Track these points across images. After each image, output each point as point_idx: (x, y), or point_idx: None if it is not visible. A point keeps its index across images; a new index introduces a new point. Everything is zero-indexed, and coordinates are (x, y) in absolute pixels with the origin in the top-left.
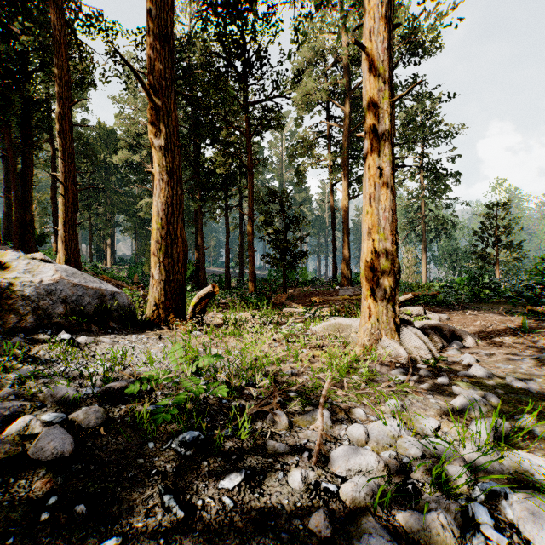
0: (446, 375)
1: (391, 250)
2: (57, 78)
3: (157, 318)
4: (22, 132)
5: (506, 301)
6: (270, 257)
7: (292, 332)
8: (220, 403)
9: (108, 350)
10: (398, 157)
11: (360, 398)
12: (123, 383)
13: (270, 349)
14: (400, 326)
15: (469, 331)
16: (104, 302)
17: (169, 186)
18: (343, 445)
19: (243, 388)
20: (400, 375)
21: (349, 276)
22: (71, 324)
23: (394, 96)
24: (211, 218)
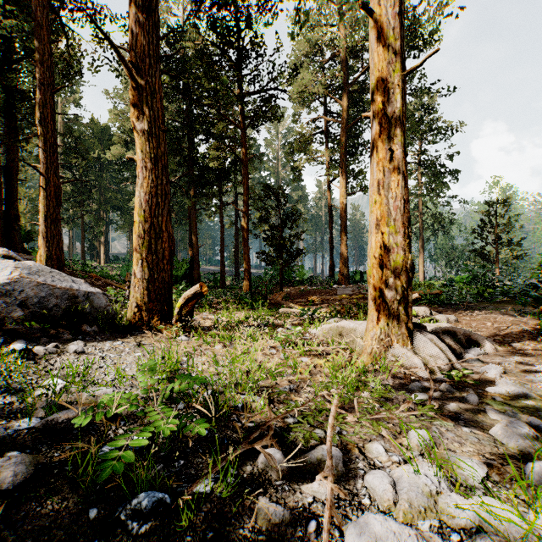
0: (473, 392)
1: (403, 245)
2: (37, 63)
3: (139, 321)
4: (7, 124)
5: (510, 300)
6: (266, 255)
7: (290, 337)
8: (200, 435)
9: (71, 362)
10: None
11: (377, 428)
12: (71, 414)
13: (264, 360)
14: (413, 331)
15: (483, 334)
16: (75, 304)
17: (153, 175)
18: (365, 514)
19: (230, 412)
20: (420, 393)
21: (347, 274)
22: (30, 331)
23: (406, 70)
24: (206, 215)
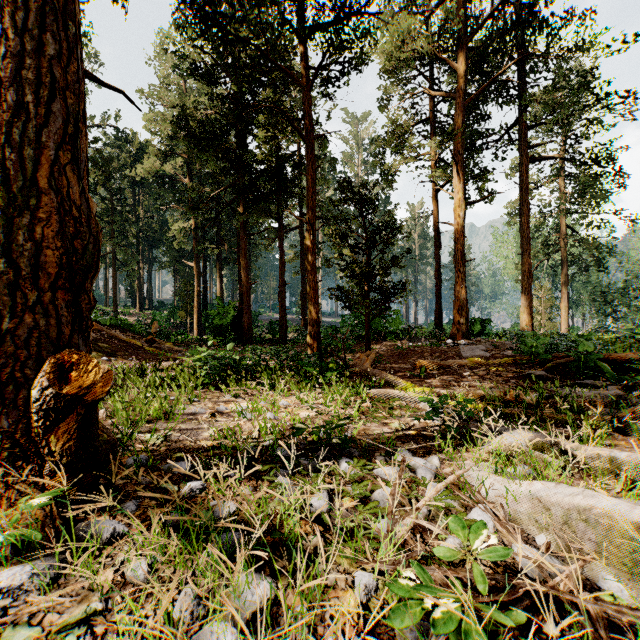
0: None
1: None
2: None
3: None
4: None
5: None
6: (343, 292)
7: None
8: None
9: None
10: (539, 144)
11: None
12: None
13: None
14: None
15: None
16: None
17: (10, 21)
18: None
19: None
20: None
21: (465, 323)
22: None
23: None
24: (263, 245)
